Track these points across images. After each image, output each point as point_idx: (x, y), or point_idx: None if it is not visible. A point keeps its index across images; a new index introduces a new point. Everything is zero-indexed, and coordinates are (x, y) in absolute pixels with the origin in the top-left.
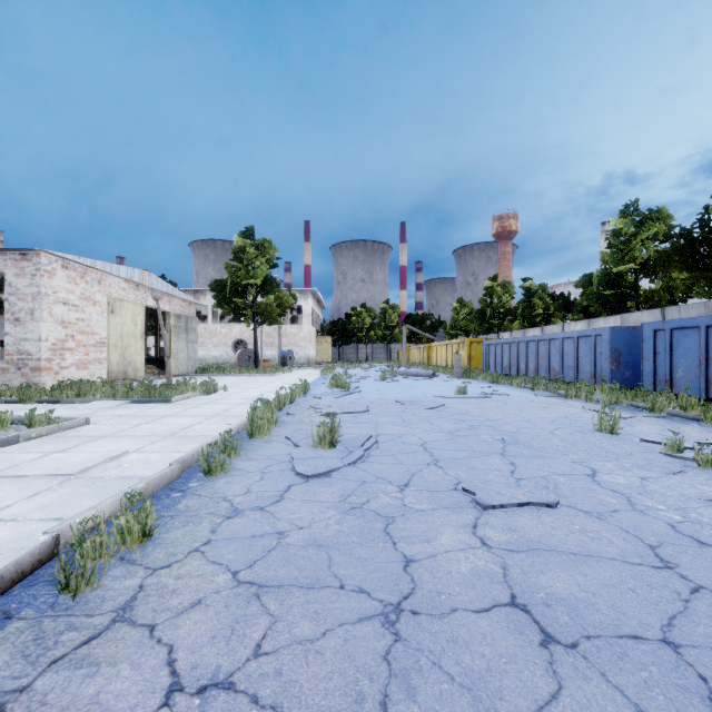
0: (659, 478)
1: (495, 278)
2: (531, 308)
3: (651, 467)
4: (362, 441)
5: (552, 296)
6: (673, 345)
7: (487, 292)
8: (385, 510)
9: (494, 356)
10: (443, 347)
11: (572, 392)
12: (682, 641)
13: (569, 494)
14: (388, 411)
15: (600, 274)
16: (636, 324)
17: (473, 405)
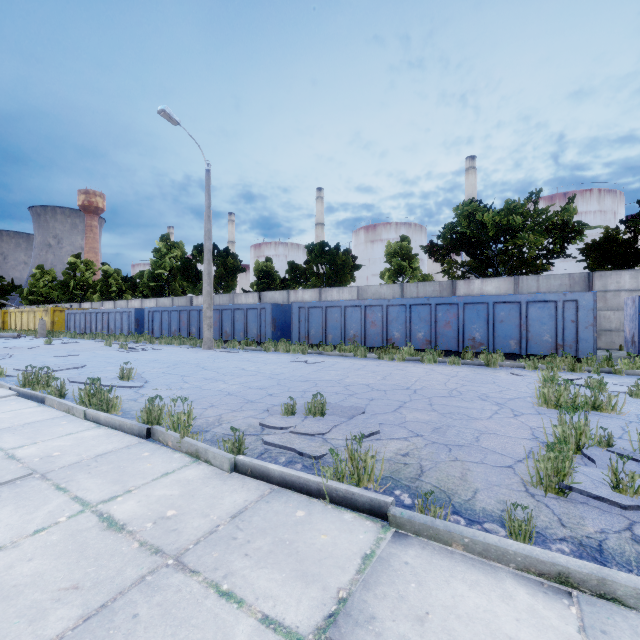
0: (111, 351)
1: (79, 256)
2: (109, 286)
3: (112, 350)
4: (6, 355)
5: (126, 278)
6: (154, 317)
7: (71, 266)
8: (32, 359)
9: (74, 321)
10: (24, 313)
11: (112, 338)
12: (89, 358)
13: (84, 354)
14: (4, 350)
15: (148, 273)
16: (163, 304)
17: (57, 346)
